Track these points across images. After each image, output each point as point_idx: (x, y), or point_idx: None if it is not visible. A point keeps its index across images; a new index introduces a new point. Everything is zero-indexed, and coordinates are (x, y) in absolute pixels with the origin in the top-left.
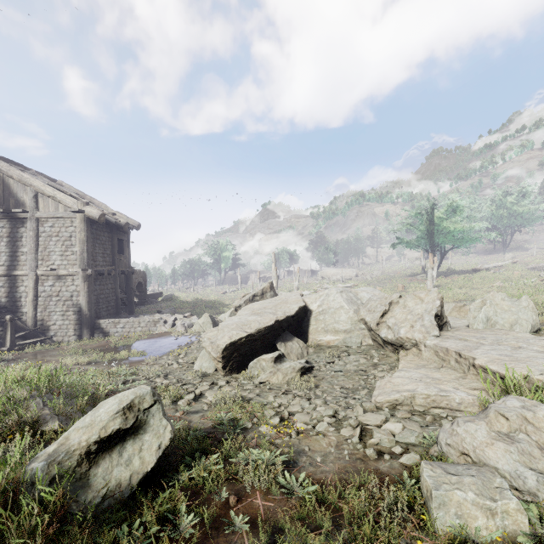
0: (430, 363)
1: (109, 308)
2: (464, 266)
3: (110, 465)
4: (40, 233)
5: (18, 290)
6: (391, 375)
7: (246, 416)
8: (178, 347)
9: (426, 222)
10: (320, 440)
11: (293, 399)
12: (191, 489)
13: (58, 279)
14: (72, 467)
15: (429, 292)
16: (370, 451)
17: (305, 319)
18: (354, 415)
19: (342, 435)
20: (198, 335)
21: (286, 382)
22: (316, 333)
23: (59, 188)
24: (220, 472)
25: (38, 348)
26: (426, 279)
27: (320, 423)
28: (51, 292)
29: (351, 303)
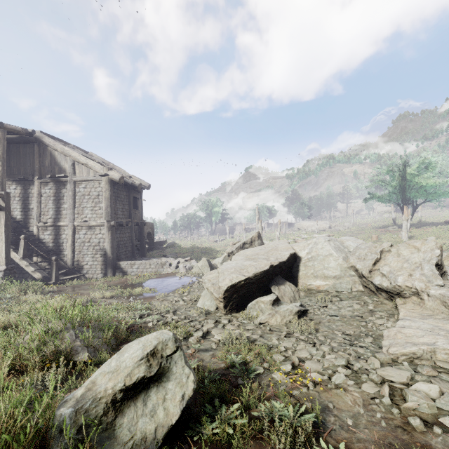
0: (437, 313)
1: (126, 253)
2: (435, 218)
3: (135, 415)
4: (76, 193)
5: (61, 237)
6: (392, 323)
7: (255, 359)
8: (182, 286)
9: (398, 178)
10: (341, 396)
11: (297, 342)
12: (215, 445)
13: (89, 228)
14: (99, 415)
15: (426, 241)
16: (416, 422)
17: (294, 265)
18: (369, 367)
19: (365, 391)
20: (197, 276)
21: (284, 323)
22: (306, 278)
23: (90, 157)
24: (245, 428)
25: (75, 283)
26: (397, 230)
27: (337, 375)
28: (84, 239)
29: (339, 250)
